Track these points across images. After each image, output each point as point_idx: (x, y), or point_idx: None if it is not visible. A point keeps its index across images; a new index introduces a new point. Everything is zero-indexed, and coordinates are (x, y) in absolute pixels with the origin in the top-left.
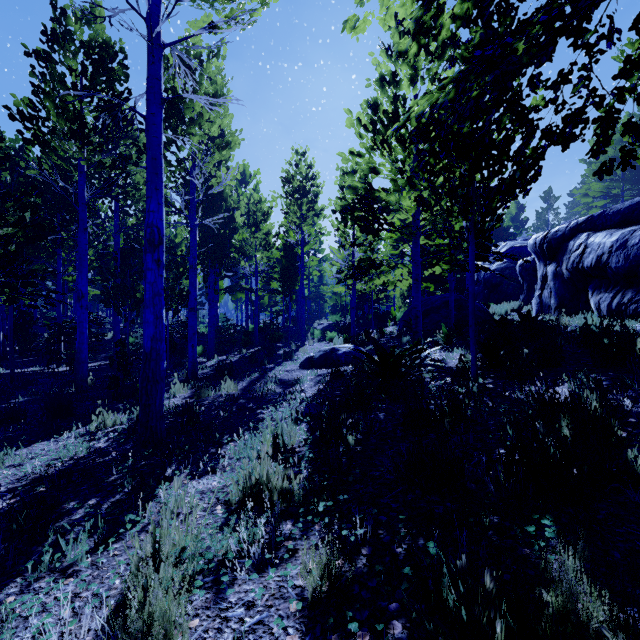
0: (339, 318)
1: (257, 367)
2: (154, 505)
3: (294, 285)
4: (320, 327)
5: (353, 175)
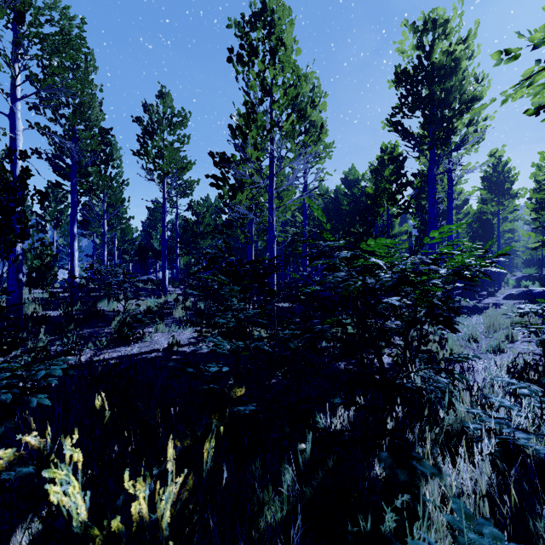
0: (534, 271)
1: (470, 299)
2: (472, 317)
3: (489, 247)
4: (513, 278)
5: (544, 191)
